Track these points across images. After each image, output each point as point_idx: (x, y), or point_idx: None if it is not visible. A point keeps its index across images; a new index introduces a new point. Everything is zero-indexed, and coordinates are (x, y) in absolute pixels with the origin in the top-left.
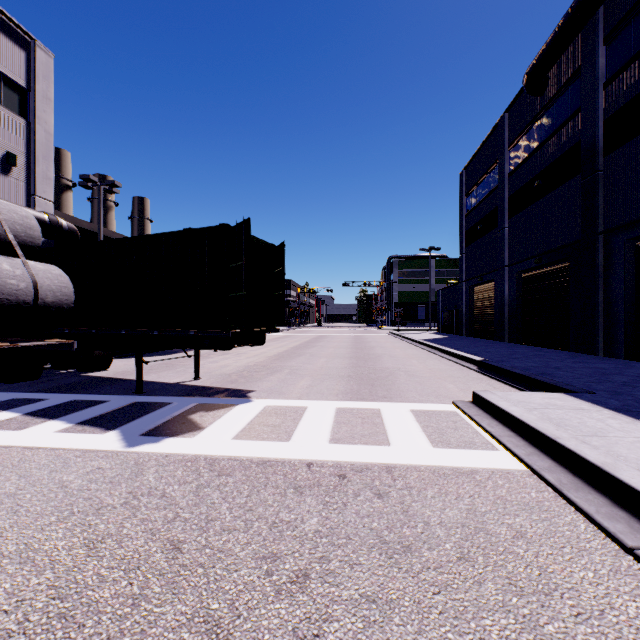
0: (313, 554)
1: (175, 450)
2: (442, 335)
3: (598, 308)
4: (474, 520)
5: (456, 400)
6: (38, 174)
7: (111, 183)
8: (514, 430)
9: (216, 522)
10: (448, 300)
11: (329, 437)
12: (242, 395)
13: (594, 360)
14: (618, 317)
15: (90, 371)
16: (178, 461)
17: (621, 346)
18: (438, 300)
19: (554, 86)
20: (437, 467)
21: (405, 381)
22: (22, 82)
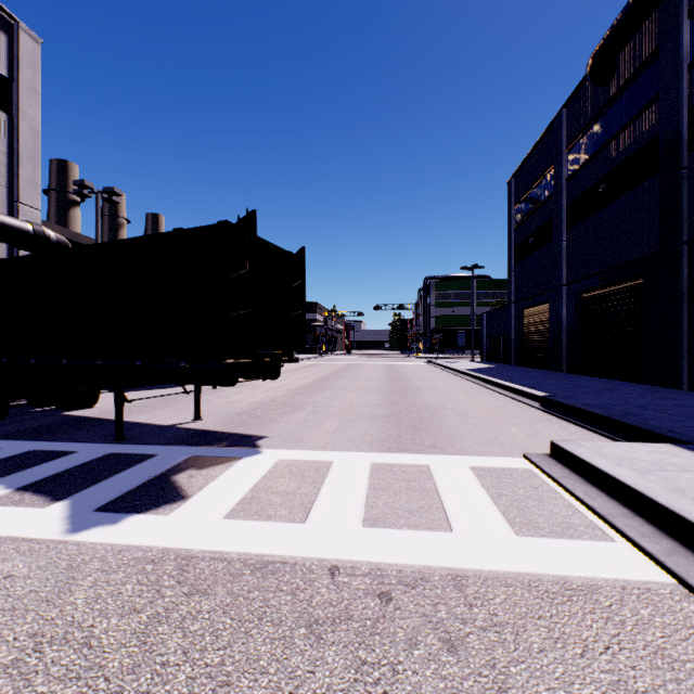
0: None
1: (136, 539)
2: (487, 364)
3: (682, 333)
4: None
5: (528, 452)
6: (22, 178)
7: (110, 190)
8: (626, 504)
9: None
10: (493, 325)
11: (362, 514)
12: (250, 443)
13: (681, 396)
14: None
15: (72, 409)
16: (134, 562)
17: None
18: (482, 325)
19: (624, 73)
20: (532, 577)
21: (455, 423)
22: (3, 70)
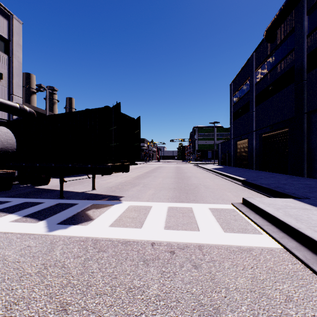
0: (154, 315)
1: (75, 234)
2: (221, 166)
3: (304, 152)
4: (257, 286)
5: (233, 202)
6: (14, 83)
7: (52, 88)
8: (269, 221)
9: (93, 287)
10: (223, 148)
11: (164, 225)
12: (117, 199)
13: (303, 179)
14: (315, 157)
15: (38, 185)
16: (76, 241)
17: (316, 172)
18: (218, 148)
19: (280, 38)
20: (228, 246)
21: (204, 191)
22: (6, 36)
